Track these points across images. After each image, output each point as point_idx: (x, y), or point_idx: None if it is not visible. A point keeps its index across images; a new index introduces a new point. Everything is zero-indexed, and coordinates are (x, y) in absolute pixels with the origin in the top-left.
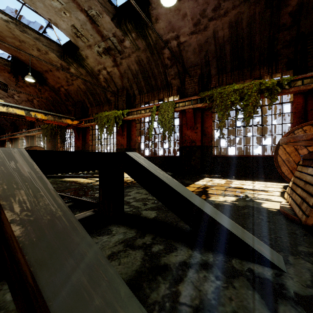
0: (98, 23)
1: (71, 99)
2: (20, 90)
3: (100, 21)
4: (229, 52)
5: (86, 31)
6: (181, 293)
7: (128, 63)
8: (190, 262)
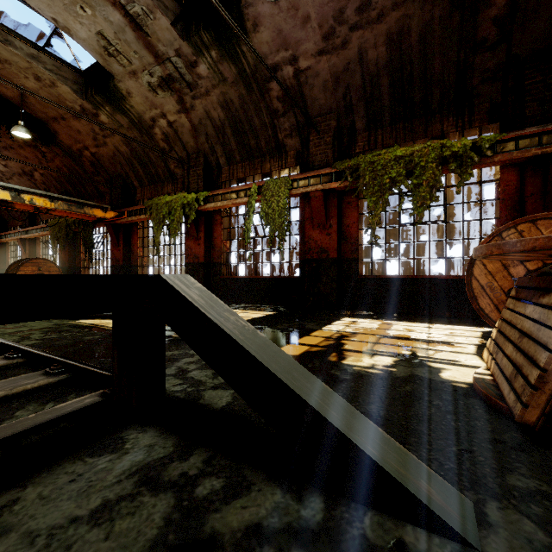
0: (147, 29)
1: (104, 171)
2: (7, 153)
3: (151, 26)
4: (387, 88)
5: (125, 44)
6: None
7: (206, 106)
8: (271, 527)
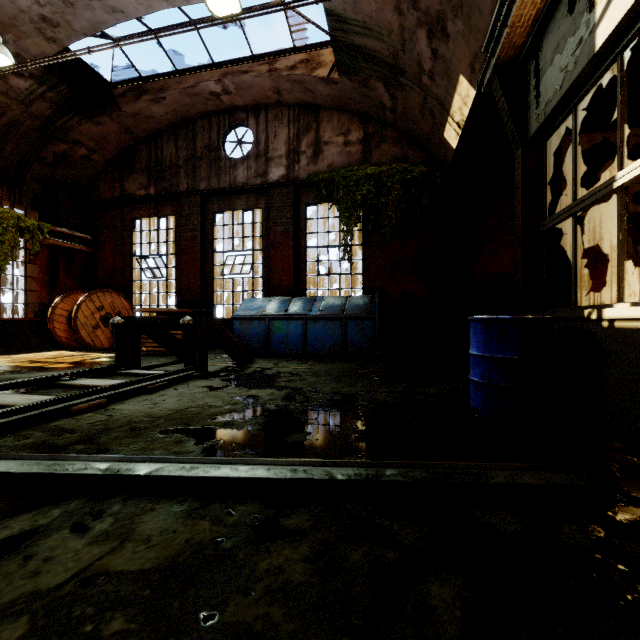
0: None
1: None
2: None
3: None
4: None
5: None
6: (211, 362)
7: None
8: None
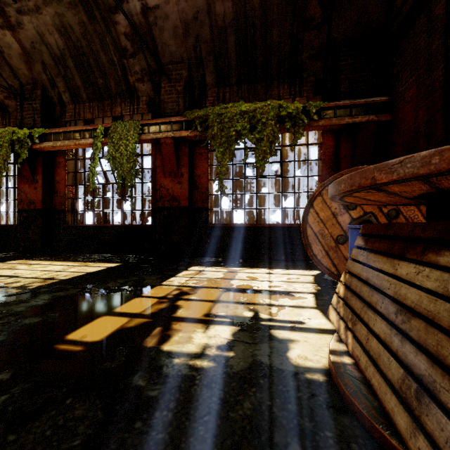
0: None
1: None
2: None
3: None
4: (233, 47)
5: None
6: None
7: (38, 27)
8: None
